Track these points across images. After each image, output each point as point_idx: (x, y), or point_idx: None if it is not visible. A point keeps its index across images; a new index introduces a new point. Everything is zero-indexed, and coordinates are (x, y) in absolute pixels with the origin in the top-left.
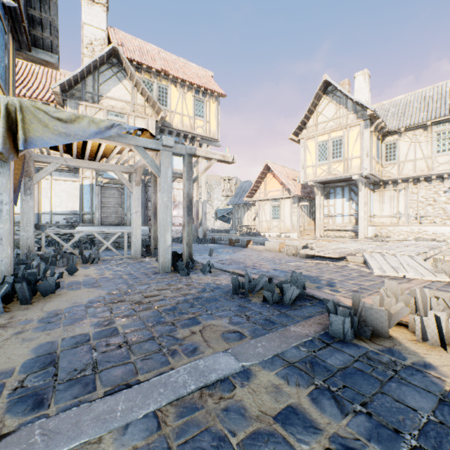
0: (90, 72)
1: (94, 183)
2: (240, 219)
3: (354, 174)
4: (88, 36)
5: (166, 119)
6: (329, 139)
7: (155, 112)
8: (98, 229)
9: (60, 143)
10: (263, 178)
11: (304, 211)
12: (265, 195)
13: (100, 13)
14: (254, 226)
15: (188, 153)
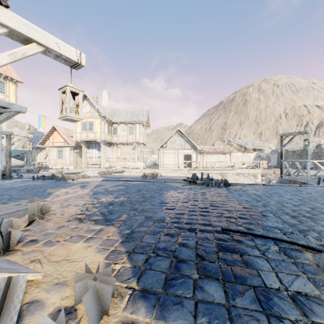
0: None
1: None
2: (34, 158)
3: (98, 139)
4: None
5: None
6: (87, 121)
7: None
8: None
9: None
10: (51, 133)
11: (78, 155)
12: (53, 144)
13: None
14: (45, 163)
15: (9, 134)
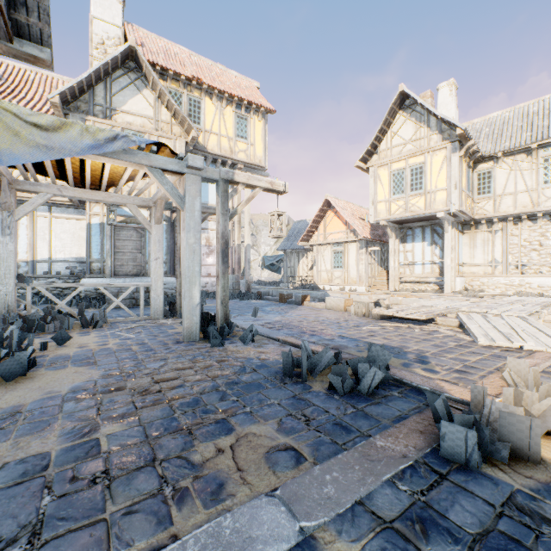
0: (100, 78)
1: (105, 222)
2: (294, 268)
3: (439, 210)
4: (99, 34)
5: (200, 141)
6: (406, 167)
7: (184, 131)
8: (111, 281)
9: (37, 159)
10: (322, 216)
11: (374, 259)
12: (325, 238)
13: (114, 4)
14: (310, 277)
15: (223, 178)
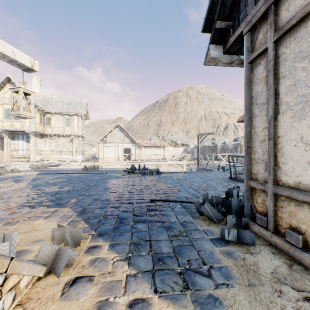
0: None
1: None
2: None
3: (27, 130)
4: None
5: None
6: None
7: None
8: None
9: None
10: None
11: None
12: None
13: None
14: None
15: None
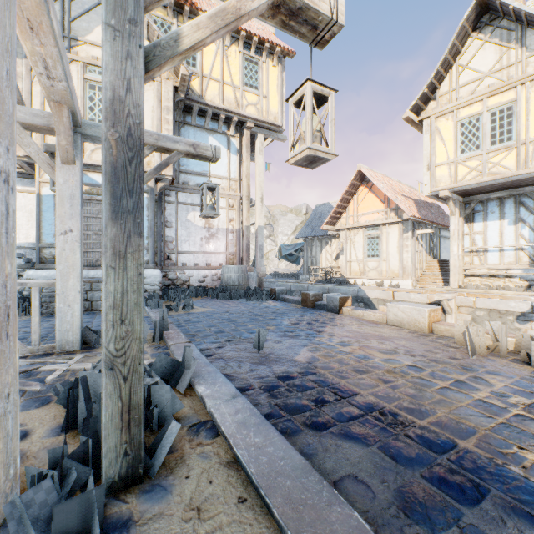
0: None
1: None
2: (315, 259)
3: None
4: None
5: (195, 89)
6: (484, 110)
7: (172, 72)
8: None
9: None
10: (352, 193)
11: (422, 245)
12: (355, 221)
13: None
14: (335, 269)
15: None
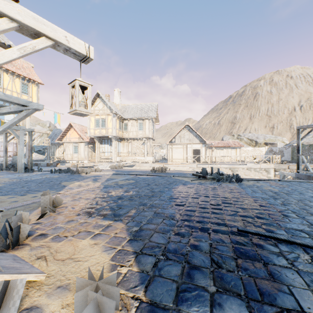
0: None
1: None
2: (53, 153)
3: (110, 135)
4: None
5: None
6: (100, 118)
7: None
8: None
9: None
10: (68, 130)
11: (92, 149)
12: (70, 140)
13: None
14: (63, 157)
15: (31, 131)
